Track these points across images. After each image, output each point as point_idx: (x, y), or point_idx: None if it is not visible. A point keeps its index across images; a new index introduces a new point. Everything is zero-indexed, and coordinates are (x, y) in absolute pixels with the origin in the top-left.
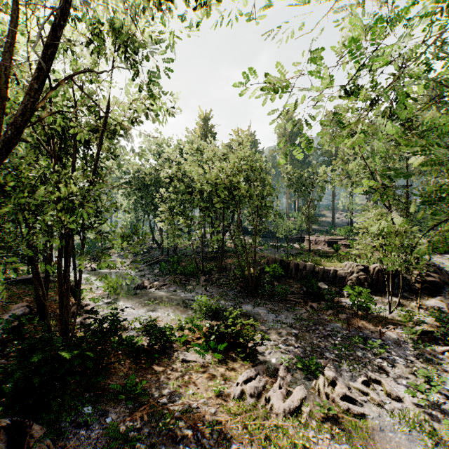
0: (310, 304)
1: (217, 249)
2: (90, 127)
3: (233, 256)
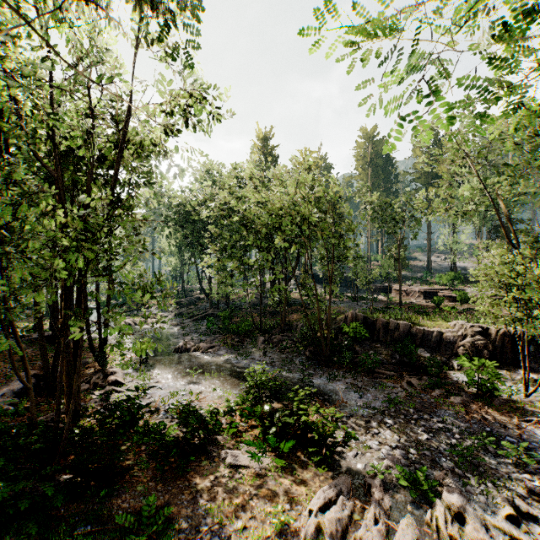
0: (407, 380)
1: (280, 302)
2: (110, 140)
3: (299, 310)
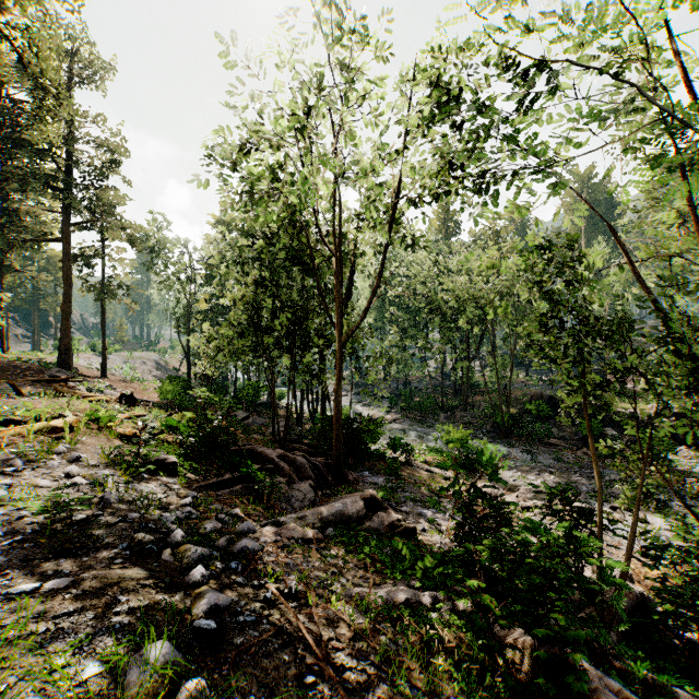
0: (582, 450)
1: (461, 380)
2: None
3: (484, 392)
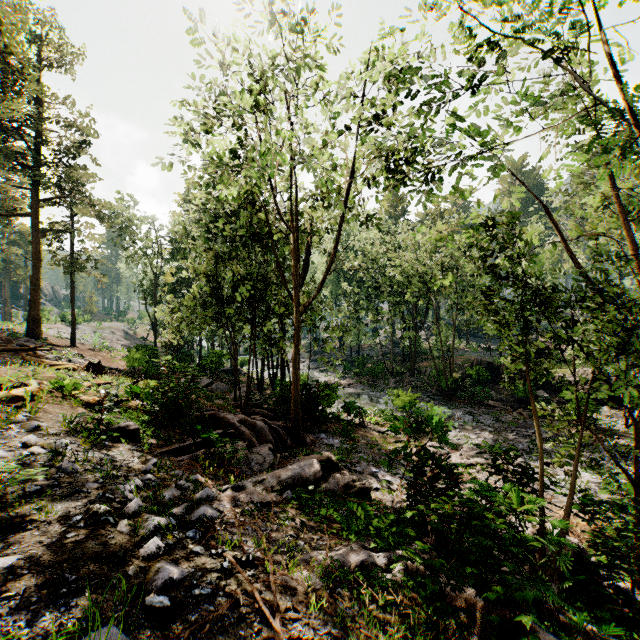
0: (518, 411)
1: (409, 348)
2: None
3: (430, 359)
